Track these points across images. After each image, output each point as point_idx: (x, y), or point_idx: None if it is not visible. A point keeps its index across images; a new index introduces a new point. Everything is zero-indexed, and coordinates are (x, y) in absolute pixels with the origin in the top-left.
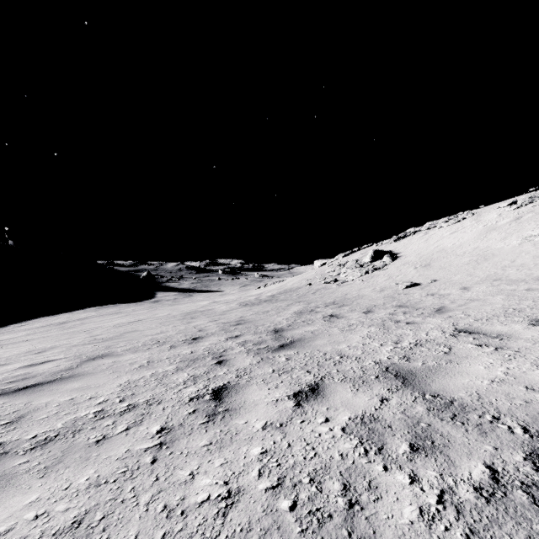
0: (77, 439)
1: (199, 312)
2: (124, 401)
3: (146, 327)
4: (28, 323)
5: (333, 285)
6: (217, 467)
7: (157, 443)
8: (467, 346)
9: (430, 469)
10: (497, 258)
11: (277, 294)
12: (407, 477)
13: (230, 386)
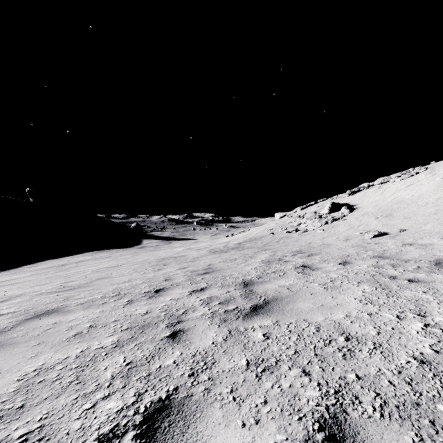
0: None
1: (172, 258)
2: None
3: (119, 273)
4: (37, 265)
5: (295, 234)
6: None
7: None
8: None
9: None
10: None
11: (243, 242)
12: None
13: (176, 402)
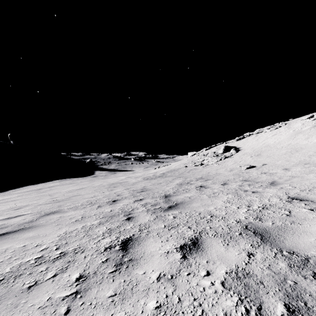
0: (15, 284)
1: (119, 183)
2: (58, 249)
3: (85, 192)
4: (20, 189)
5: (200, 167)
6: None
7: (73, 291)
8: (302, 210)
9: None
10: (304, 150)
11: (166, 172)
12: None
13: (134, 238)
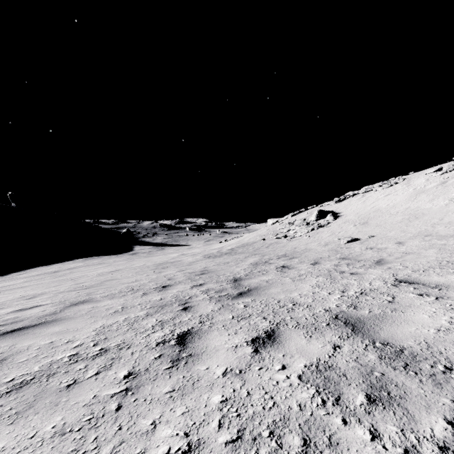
0: (50, 383)
1: (169, 263)
2: (97, 345)
3: (123, 276)
4: (26, 272)
5: (284, 240)
6: (179, 417)
7: (123, 389)
8: (409, 295)
9: (390, 424)
10: (426, 216)
11: (236, 247)
12: (367, 433)
13: (193, 331)
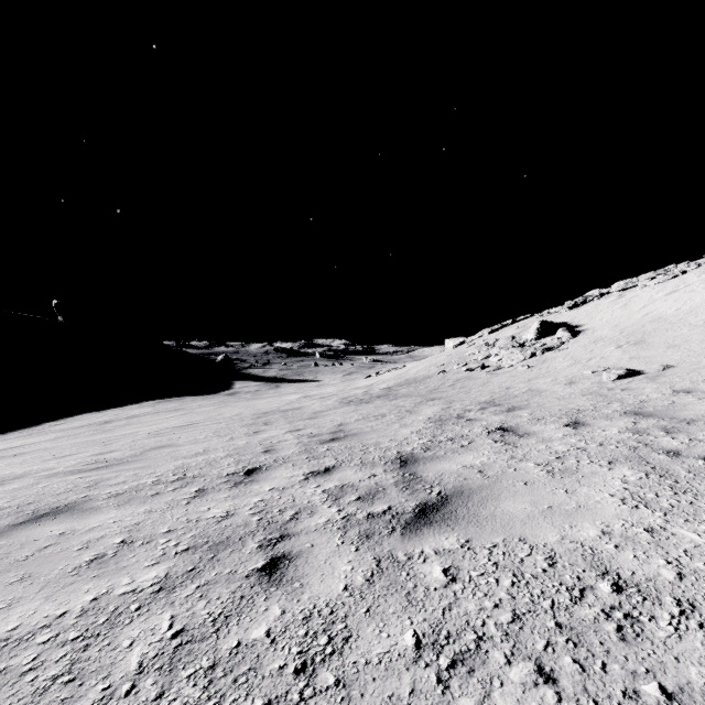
0: None
1: (279, 412)
2: None
3: (189, 438)
4: (66, 422)
5: (481, 373)
6: None
7: None
8: None
9: None
10: None
11: (395, 386)
12: None
13: None
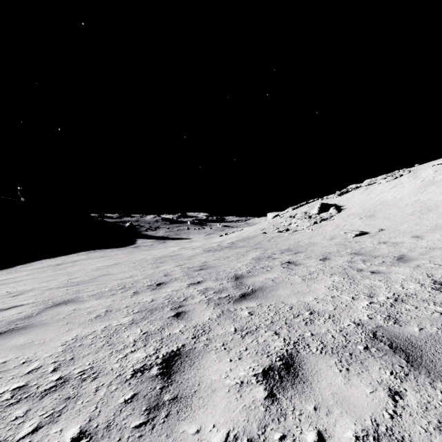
0: None
1: (168, 256)
2: (57, 370)
3: (119, 270)
4: (31, 264)
5: (286, 233)
6: None
7: None
8: None
9: None
10: (441, 208)
11: (236, 241)
12: None
13: (184, 352)
